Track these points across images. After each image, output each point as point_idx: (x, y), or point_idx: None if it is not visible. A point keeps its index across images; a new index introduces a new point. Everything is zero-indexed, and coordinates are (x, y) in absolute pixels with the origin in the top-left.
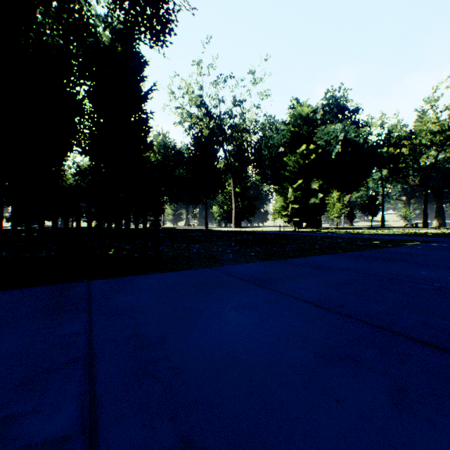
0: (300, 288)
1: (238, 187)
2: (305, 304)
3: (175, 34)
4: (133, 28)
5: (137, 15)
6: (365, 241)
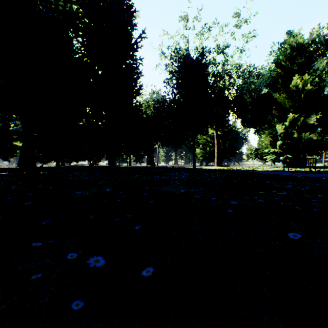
0: None
1: (219, 130)
2: None
3: None
4: None
5: None
6: None
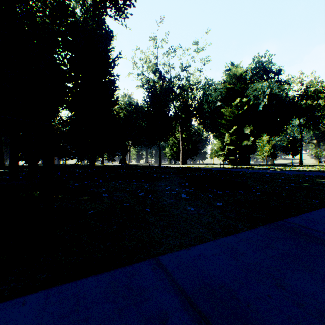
0: None
1: (184, 133)
2: None
3: (134, 6)
4: (100, 3)
5: None
6: (322, 179)
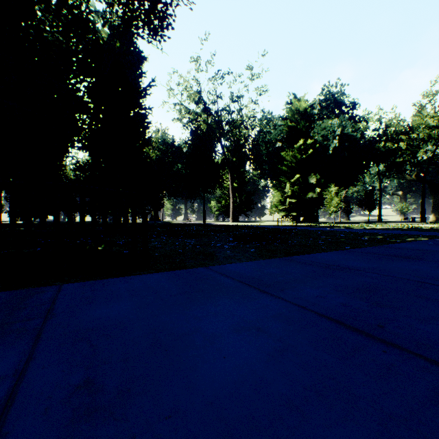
0: (316, 296)
1: (236, 182)
2: (329, 323)
3: (173, 29)
4: (131, 23)
5: (135, 10)
6: (368, 236)
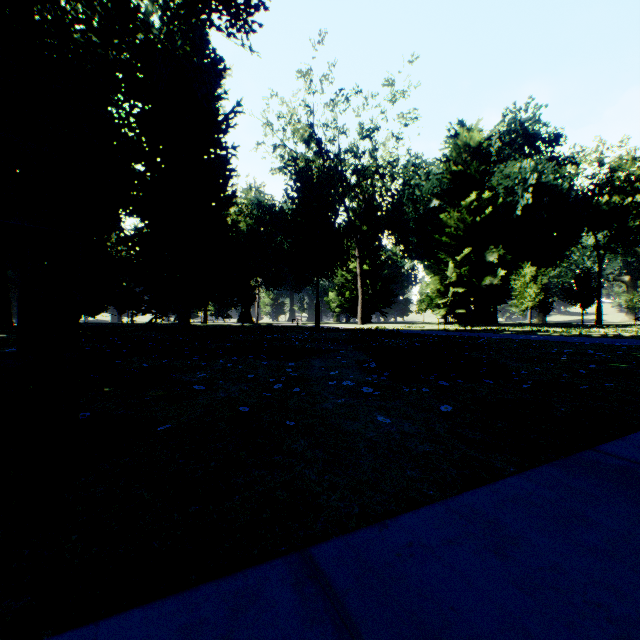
0: None
1: (367, 263)
2: None
3: (266, 9)
4: (200, 3)
5: None
6: None
